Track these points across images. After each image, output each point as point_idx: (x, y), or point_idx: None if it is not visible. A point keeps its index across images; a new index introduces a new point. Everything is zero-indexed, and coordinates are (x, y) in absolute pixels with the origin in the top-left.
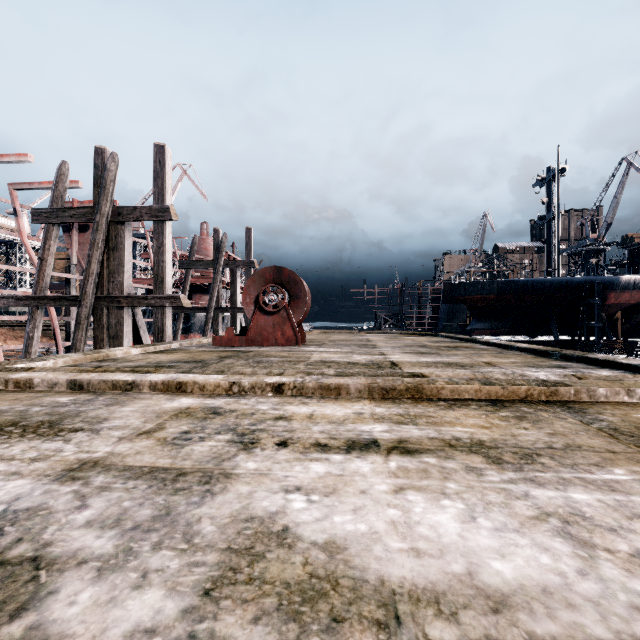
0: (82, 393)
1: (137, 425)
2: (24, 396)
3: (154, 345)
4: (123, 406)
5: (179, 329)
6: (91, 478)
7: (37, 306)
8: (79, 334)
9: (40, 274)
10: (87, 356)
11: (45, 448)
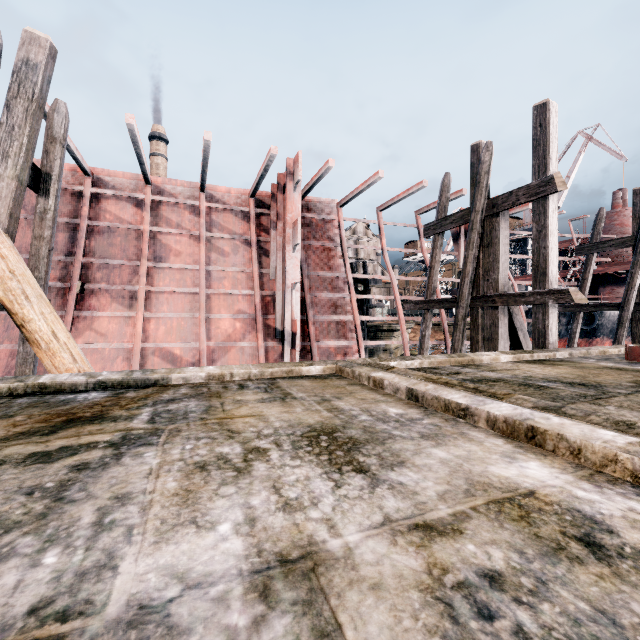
0: (414, 407)
1: (426, 498)
2: (371, 397)
3: (530, 352)
4: (437, 445)
5: (575, 332)
6: (274, 611)
7: (427, 309)
8: (456, 334)
9: (429, 281)
10: (451, 359)
11: (311, 488)
